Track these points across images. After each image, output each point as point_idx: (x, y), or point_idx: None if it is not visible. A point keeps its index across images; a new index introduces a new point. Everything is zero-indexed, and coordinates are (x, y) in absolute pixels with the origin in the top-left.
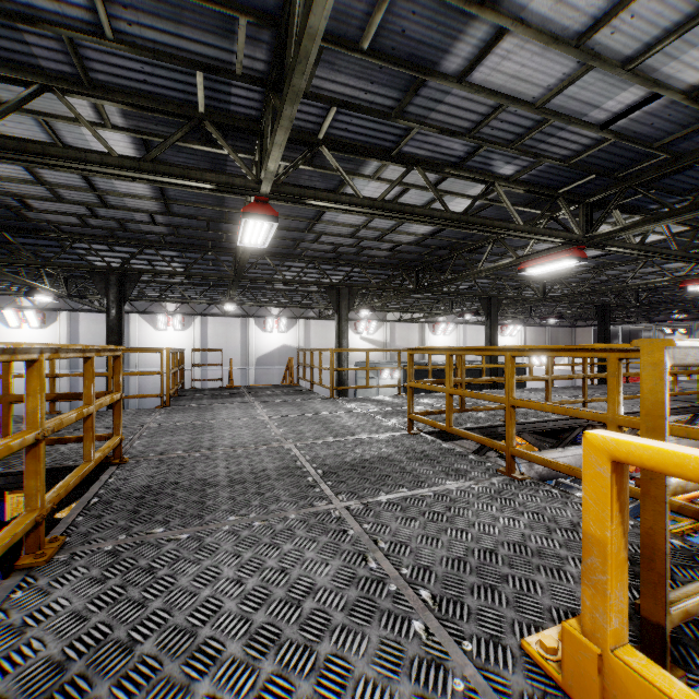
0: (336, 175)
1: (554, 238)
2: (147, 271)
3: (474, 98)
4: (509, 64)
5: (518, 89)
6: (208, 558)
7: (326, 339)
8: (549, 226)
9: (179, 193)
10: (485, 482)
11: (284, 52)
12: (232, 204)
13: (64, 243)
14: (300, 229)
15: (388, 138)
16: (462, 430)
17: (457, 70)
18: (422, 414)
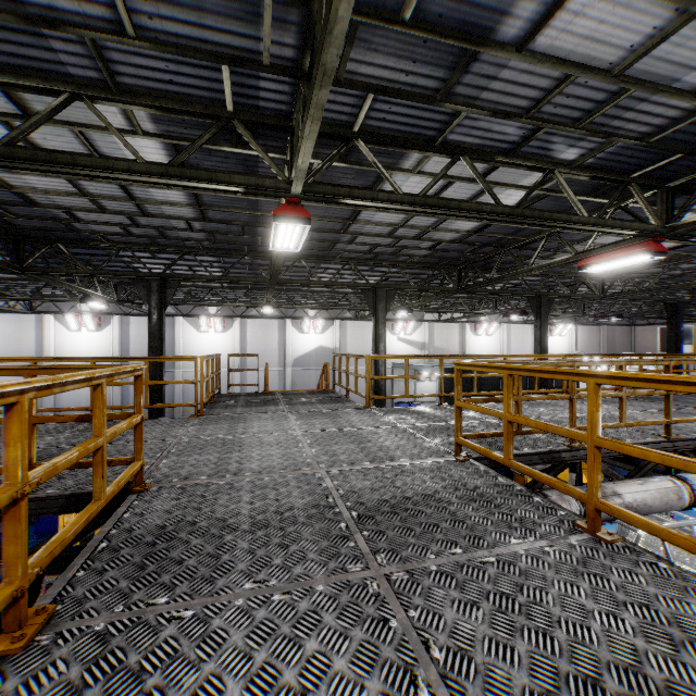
0: (373, 171)
1: (625, 230)
2: (186, 277)
3: (535, 70)
4: (583, 23)
5: (591, 53)
6: (211, 658)
7: (362, 340)
8: (615, 216)
9: (213, 199)
10: (561, 543)
11: (314, 33)
12: (265, 207)
13: (112, 251)
14: (336, 231)
15: (431, 125)
16: (525, 466)
17: (516, 37)
18: (471, 437)
